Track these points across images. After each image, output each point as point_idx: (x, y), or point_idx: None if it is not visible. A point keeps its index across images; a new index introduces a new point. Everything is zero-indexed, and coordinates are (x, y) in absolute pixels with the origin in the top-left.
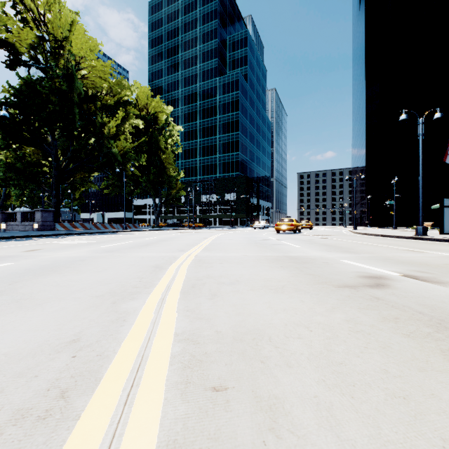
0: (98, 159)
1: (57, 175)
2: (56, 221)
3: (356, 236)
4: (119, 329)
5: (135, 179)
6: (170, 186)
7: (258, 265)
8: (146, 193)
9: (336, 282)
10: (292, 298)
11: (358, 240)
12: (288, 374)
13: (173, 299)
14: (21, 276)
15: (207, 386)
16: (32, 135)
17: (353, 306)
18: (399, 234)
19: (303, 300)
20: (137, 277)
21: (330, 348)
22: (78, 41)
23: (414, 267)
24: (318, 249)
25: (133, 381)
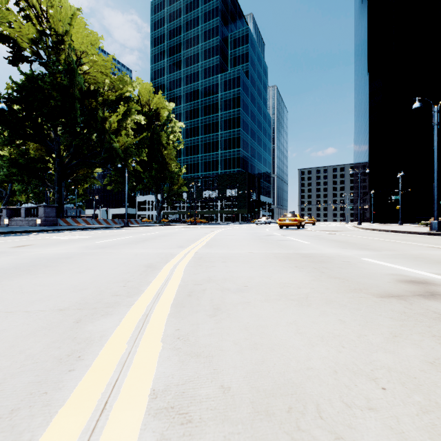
0: (100, 155)
1: (59, 171)
2: (59, 216)
3: (363, 231)
4: (63, 378)
5: (137, 175)
6: (172, 182)
7: (268, 265)
8: (148, 189)
9: (374, 289)
10: (326, 315)
11: (369, 236)
12: None
13: (161, 315)
14: None
15: None
16: (35, 130)
17: (421, 331)
18: (410, 230)
19: (343, 319)
20: (122, 280)
21: None
22: (79, 35)
23: None
24: (330, 245)
25: None
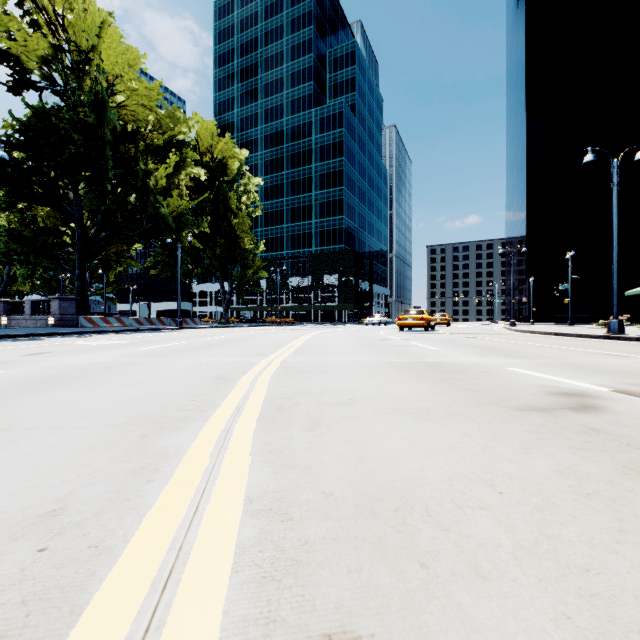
0: (141, 224)
1: (81, 248)
2: (81, 314)
3: (516, 334)
4: (143, 488)
5: (194, 255)
6: (245, 265)
7: (380, 375)
8: (210, 275)
9: (513, 402)
10: (449, 429)
11: (523, 341)
12: (485, 599)
13: (245, 430)
14: (3, 392)
15: (312, 631)
16: (46, 189)
17: (559, 443)
18: (582, 332)
19: (468, 433)
20: (188, 393)
21: (550, 531)
22: (112, 52)
23: (630, 379)
24: (467, 352)
25: (152, 615)
